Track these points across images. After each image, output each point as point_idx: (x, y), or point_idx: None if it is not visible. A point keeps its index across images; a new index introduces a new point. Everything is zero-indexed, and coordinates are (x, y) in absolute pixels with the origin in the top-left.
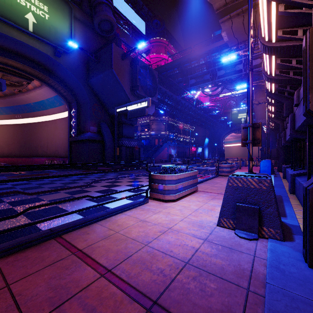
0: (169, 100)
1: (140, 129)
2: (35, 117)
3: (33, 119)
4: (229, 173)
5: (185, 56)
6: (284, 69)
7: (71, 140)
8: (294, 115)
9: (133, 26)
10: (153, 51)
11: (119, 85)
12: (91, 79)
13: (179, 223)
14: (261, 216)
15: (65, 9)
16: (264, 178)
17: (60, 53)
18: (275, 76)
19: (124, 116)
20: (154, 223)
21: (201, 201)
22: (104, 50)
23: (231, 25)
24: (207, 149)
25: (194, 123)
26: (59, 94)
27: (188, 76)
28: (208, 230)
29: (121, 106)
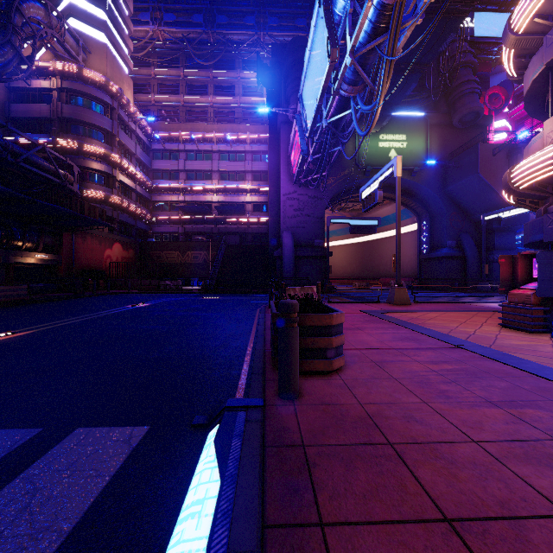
0: None
1: None
2: (377, 233)
3: (374, 236)
4: None
5: None
6: None
7: (422, 258)
8: None
9: None
10: None
11: (488, 188)
12: (449, 187)
13: None
14: None
15: (421, 125)
16: None
17: (416, 172)
18: None
19: (497, 221)
20: None
21: None
22: (467, 152)
23: None
24: None
25: None
26: (409, 208)
27: None
28: None
29: (491, 213)
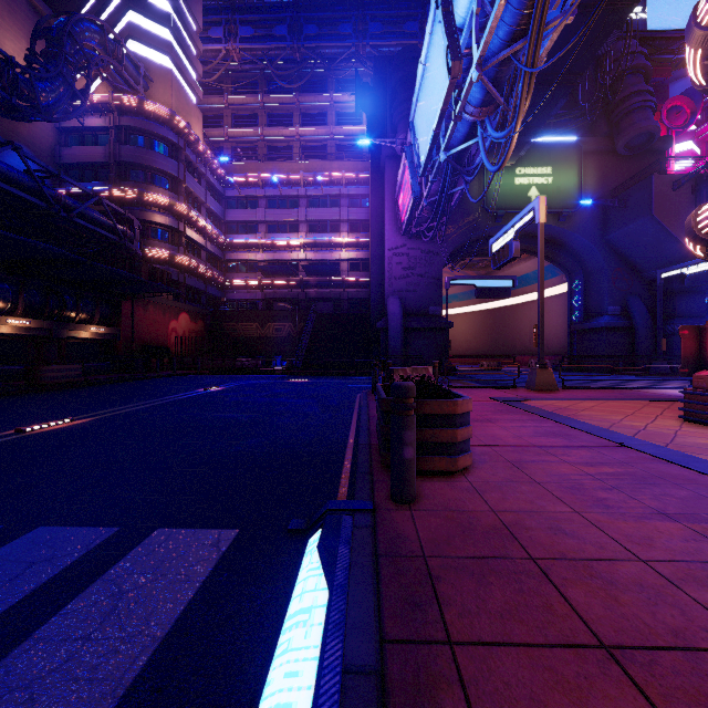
0: None
1: None
2: (513, 297)
3: (509, 300)
4: None
5: None
6: None
7: (574, 329)
8: None
9: None
10: None
11: (666, 234)
12: (611, 234)
13: None
14: None
15: (572, 154)
16: None
17: (565, 216)
18: None
19: (679, 278)
20: None
21: None
22: (636, 187)
23: None
24: None
25: None
26: (555, 264)
27: None
28: None
29: (670, 268)
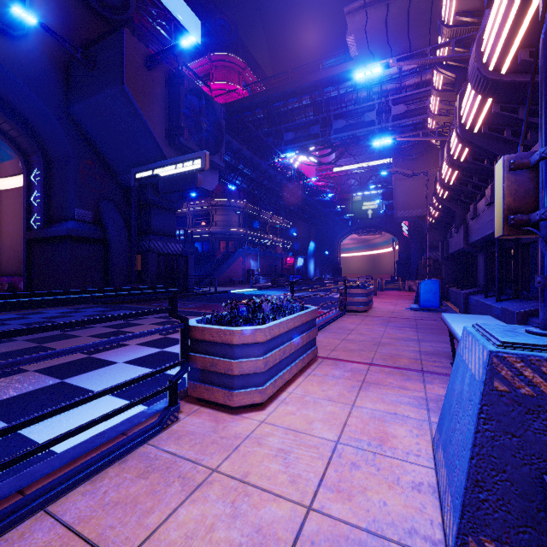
0: (247, 167)
1: (191, 222)
2: None
3: None
4: (365, 307)
5: (276, 87)
6: None
7: (29, 237)
8: None
9: (177, 23)
10: (217, 77)
11: (141, 122)
12: (76, 104)
13: None
14: None
15: None
16: None
17: None
18: (506, 75)
19: (155, 190)
20: None
21: (336, 400)
22: (106, 43)
23: (365, 23)
24: (312, 261)
25: (292, 214)
26: None
27: (282, 125)
28: None
29: (145, 167)
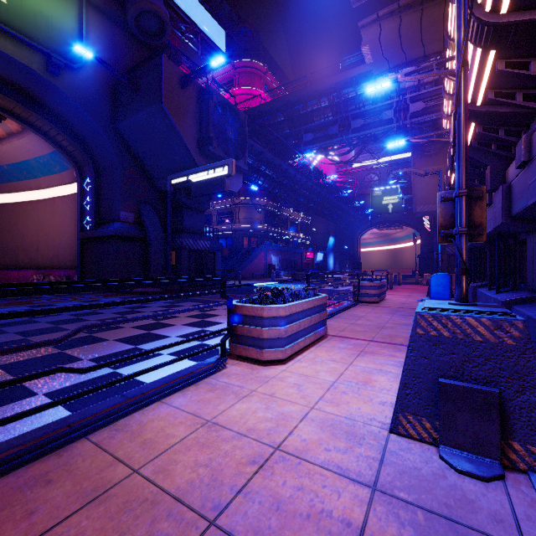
0: (269, 168)
1: (216, 220)
2: (13, 192)
3: (10, 197)
4: (377, 298)
5: (296, 92)
6: (506, 89)
7: (83, 237)
8: (508, 187)
9: (203, 35)
10: (240, 83)
11: (176, 134)
12: (122, 122)
13: (298, 427)
14: (506, 414)
15: None
16: (508, 317)
17: (59, 67)
18: (481, 106)
19: (187, 193)
20: (237, 432)
21: (338, 361)
22: (147, 68)
23: (379, 34)
24: (331, 255)
25: (311, 210)
26: (60, 149)
27: (301, 126)
28: (372, 447)
29: (179, 174)
